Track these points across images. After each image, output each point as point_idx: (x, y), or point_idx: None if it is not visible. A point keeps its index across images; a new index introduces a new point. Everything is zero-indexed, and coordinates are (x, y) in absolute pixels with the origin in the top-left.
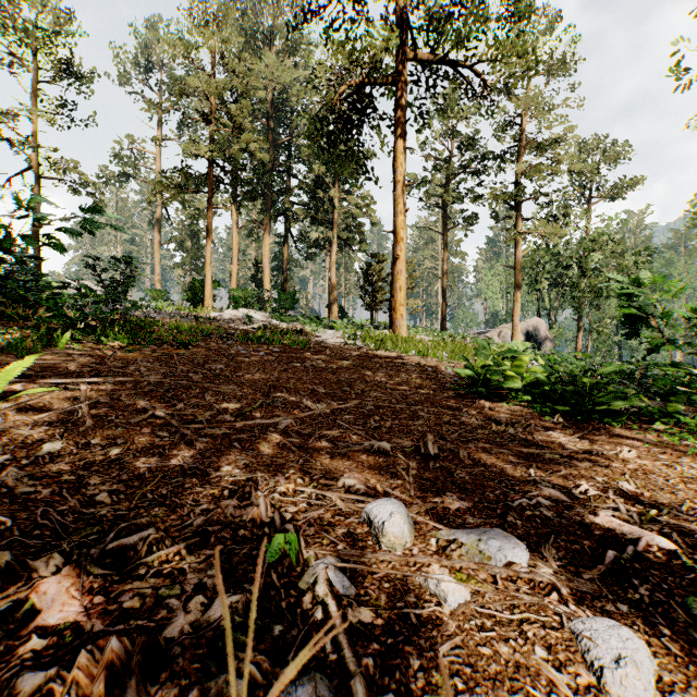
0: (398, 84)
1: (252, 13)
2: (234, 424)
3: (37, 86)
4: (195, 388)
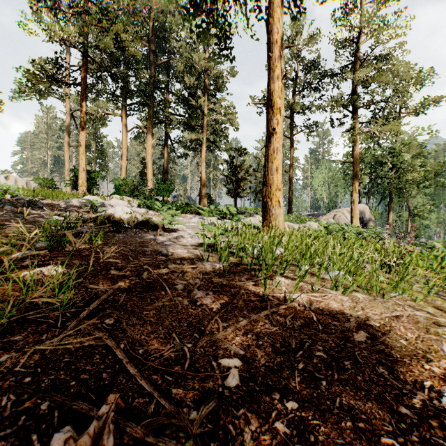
0: None
1: None
2: None
3: None
4: None
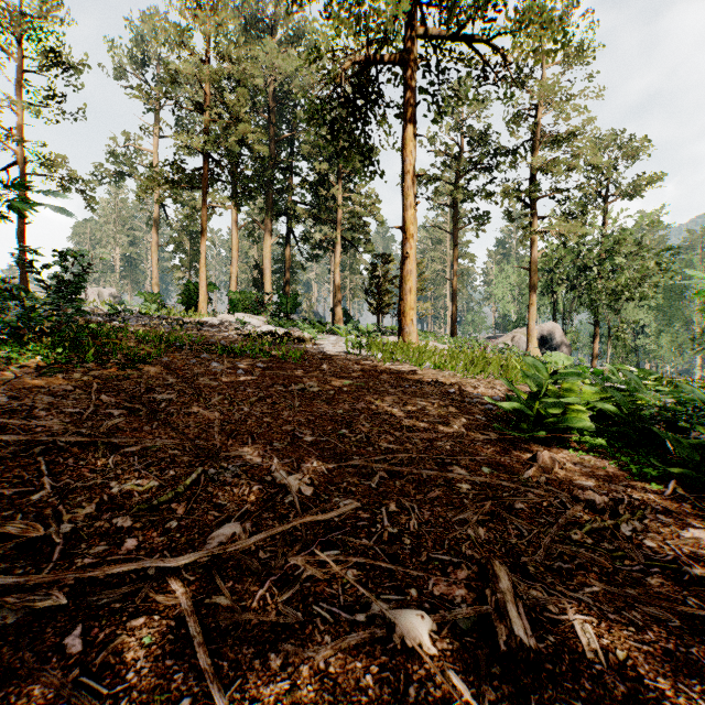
0: (407, 63)
1: (252, 2)
2: (88, 573)
3: (22, 76)
4: (102, 443)
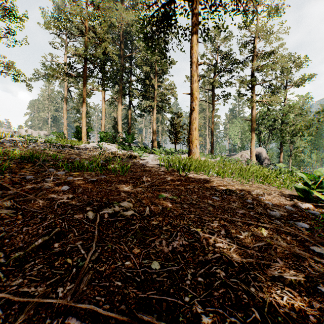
0: (193, 0)
1: None
2: None
3: None
4: None
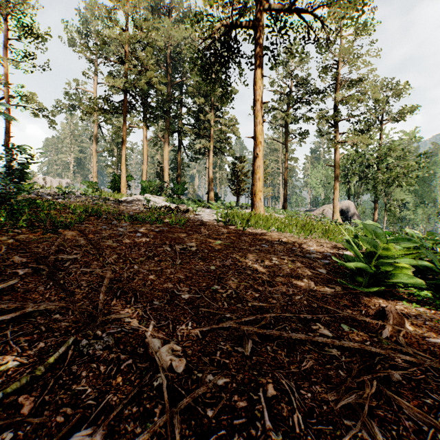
0: (257, 28)
1: None
2: None
3: (7, 42)
4: None
